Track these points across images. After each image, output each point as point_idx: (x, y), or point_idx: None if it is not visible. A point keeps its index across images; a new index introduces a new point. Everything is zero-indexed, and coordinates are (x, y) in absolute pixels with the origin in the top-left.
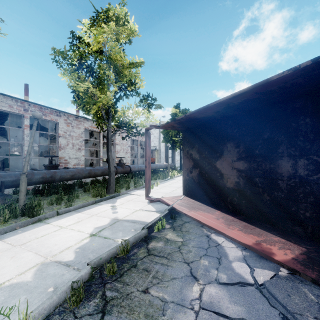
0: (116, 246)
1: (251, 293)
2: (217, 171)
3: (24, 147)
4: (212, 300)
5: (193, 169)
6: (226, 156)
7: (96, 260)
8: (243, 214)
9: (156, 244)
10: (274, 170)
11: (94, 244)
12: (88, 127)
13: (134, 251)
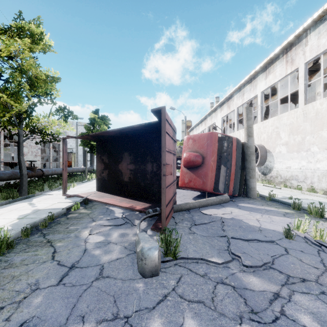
0: (45, 217)
1: (118, 219)
2: (119, 171)
3: None
4: (100, 223)
5: (104, 170)
6: (124, 161)
7: (32, 223)
8: (132, 196)
9: (73, 215)
10: (145, 169)
11: (24, 221)
12: None
13: (58, 219)
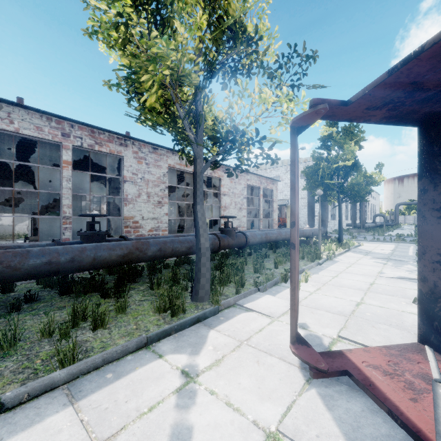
0: None
1: None
2: None
3: (63, 200)
4: None
5: None
6: None
7: None
8: None
9: None
10: None
11: None
12: (175, 165)
13: None
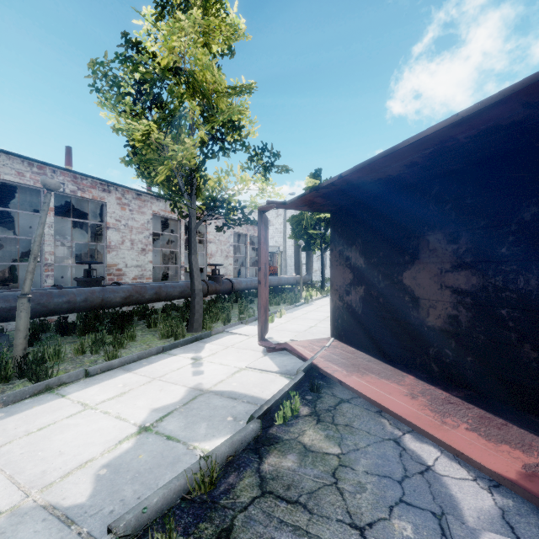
0: (187, 469)
1: None
2: (404, 292)
3: (45, 247)
4: None
5: (353, 287)
6: (426, 261)
7: (131, 515)
8: (467, 385)
9: (280, 462)
10: None
11: (143, 455)
12: (159, 212)
13: (229, 480)
